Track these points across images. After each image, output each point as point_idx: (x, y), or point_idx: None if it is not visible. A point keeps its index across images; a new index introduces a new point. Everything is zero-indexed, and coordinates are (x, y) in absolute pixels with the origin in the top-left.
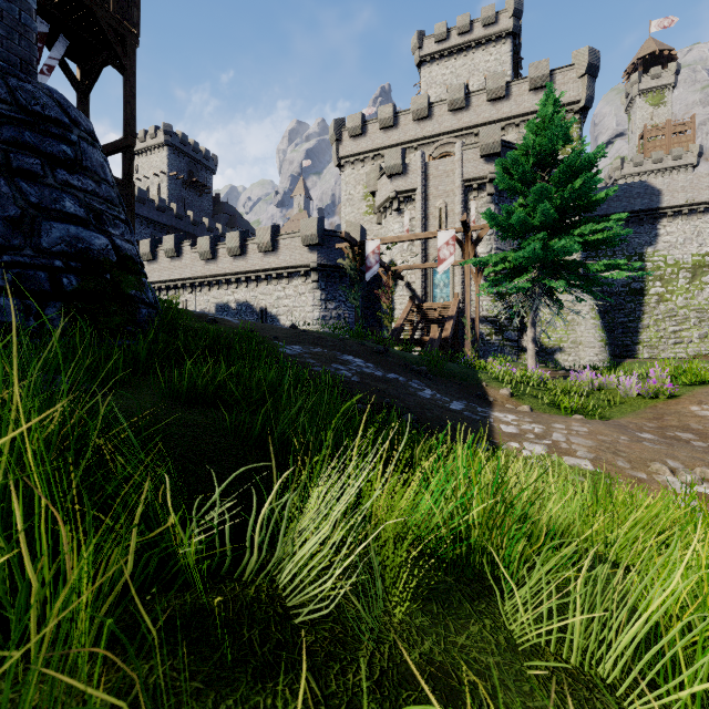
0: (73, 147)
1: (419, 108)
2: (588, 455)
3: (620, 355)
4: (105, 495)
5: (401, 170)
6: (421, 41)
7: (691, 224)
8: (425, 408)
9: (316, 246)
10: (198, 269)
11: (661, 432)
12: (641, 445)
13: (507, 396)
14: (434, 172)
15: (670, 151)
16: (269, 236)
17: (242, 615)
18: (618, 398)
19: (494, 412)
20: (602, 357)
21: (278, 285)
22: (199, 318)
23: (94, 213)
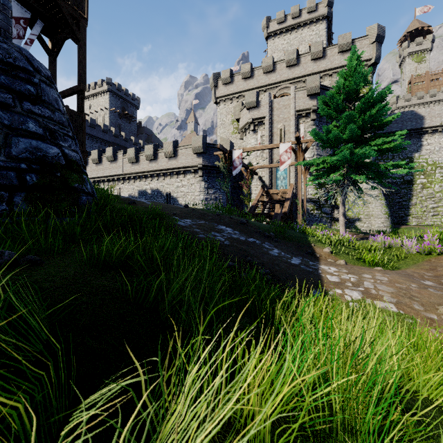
0: (35, 87)
1: (267, 65)
2: (392, 300)
3: (397, 222)
4: None
5: (256, 104)
6: (268, 23)
7: None
8: (275, 263)
9: (201, 154)
10: (127, 169)
11: (438, 280)
12: (428, 291)
13: (329, 253)
14: (277, 106)
15: (428, 91)
16: (172, 147)
17: None
18: (403, 254)
19: (321, 265)
20: (386, 224)
21: (177, 178)
22: (125, 201)
23: (50, 131)
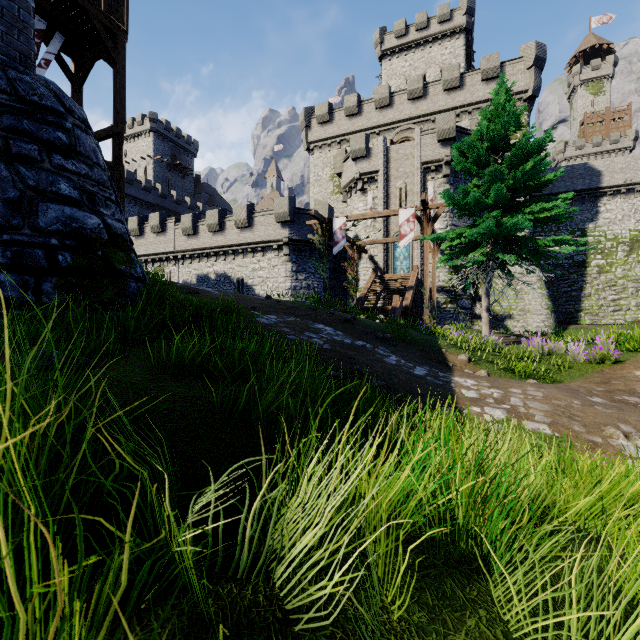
0: (68, 134)
1: (381, 97)
2: (546, 420)
3: (564, 321)
4: (98, 483)
5: (365, 153)
6: (382, 37)
7: (629, 202)
8: (392, 374)
9: (287, 223)
10: (181, 244)
11: (610, 396)
12: (594, 410)
13: (466, 361)
14: (395, 155)
15: (609, 135)
16: (245, 214)
17: (241, 624)
18: (567, 363)
19: (455, 377)
20: (548, 323)
21: (253, 258)
22: (183, 290)
23: (87, 194)
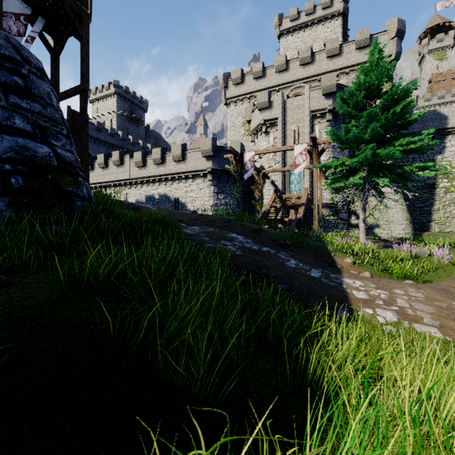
0: (24, 79)
1: (279, 63)
2: (434, 323)
3: (418, 229)
4: None
5: (268, 105)
6: (280, 20)
7: None
8: (293, 276)
9: (211, 157)
10: (134, 173)
11: None
12: None
13: (351, 263)
14: (290, 106)
15: (450, 90)
16: (180, 151)
17: None
18: (434, 265)
19: (344, 278)
20: (407, 231)
21: (186, 183)
22: (128, 206)
23: (40, 128)
